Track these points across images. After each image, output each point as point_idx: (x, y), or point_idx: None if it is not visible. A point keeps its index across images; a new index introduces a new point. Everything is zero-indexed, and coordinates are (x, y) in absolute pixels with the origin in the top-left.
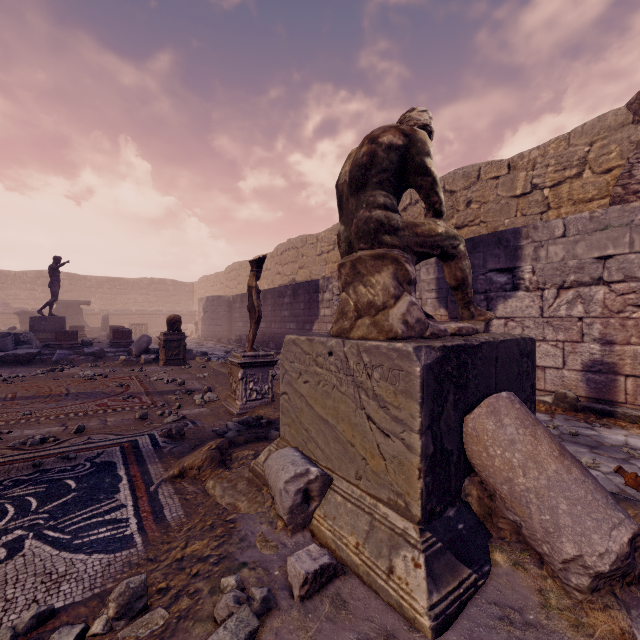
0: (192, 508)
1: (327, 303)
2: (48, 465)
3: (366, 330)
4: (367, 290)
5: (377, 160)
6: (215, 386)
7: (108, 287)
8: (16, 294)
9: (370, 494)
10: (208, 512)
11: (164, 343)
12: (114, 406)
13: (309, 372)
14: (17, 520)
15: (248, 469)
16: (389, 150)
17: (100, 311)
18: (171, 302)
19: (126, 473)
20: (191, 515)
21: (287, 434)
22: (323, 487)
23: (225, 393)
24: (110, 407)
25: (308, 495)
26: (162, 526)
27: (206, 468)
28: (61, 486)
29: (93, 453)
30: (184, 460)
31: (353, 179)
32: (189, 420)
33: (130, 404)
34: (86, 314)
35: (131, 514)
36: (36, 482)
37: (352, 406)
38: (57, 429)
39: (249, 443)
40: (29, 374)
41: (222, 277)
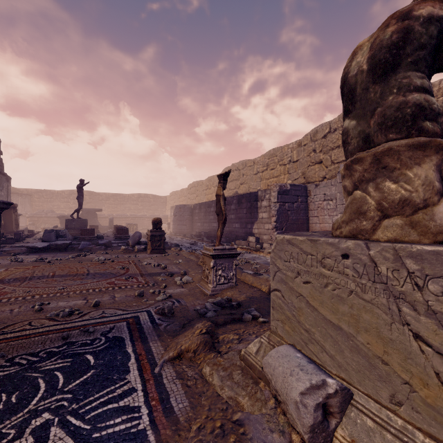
0: (195, 398)
1: (264, 209)
2: (73, 338)
3: (400, 231)
4: (399, 186)
5: (413, 36)
6: (188, 270)
7: (112, 200)
8: (58, 205)
9: (421, 430)
10: (211, 405)
11: (150, 237)
12: (119, 284)
13: (311, 273)
14: (46, 399)
15: (239, 357)
16: (428, 23)
17: (108, 215)
18: (152, 209)
19: (133, 350)
20: (196, 408)
21: (280, 329)
22: (343, 403)
23: (197, 276)
24: (117, 285)
25: (326, 409)
26: (171, 421)
27: (200, 352)
28: (82, 361)
29: (106, 327)
30: (180, 341)
31: (378, 63)
32: (174, 299)
33: (130, 283)
34: (99, 217)
35: (142, 401)
36: (63, 355)
37: (384, 318)
38: (81, 302)
39: (227, 324)
40: (64, 258)
41: (185, 192)
